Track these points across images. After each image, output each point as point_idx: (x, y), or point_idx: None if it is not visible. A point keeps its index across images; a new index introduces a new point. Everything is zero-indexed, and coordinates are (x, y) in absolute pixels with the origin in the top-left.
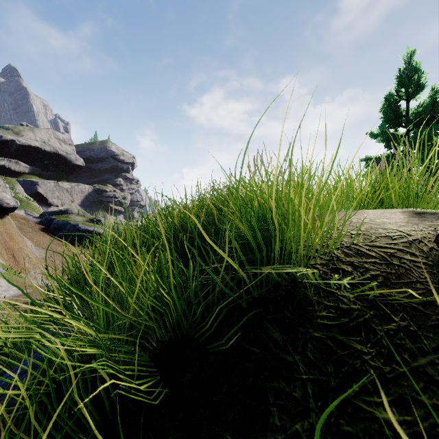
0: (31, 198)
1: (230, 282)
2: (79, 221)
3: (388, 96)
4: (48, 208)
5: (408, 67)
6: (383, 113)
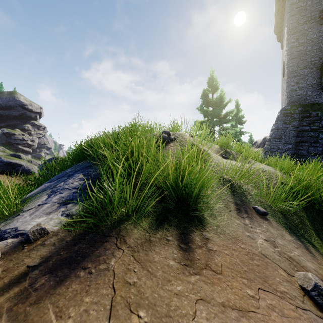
0: None
1: None
2: (2, 155)
3: (205, 91)
4: None
5: (213, 78)
6: (203, 99)
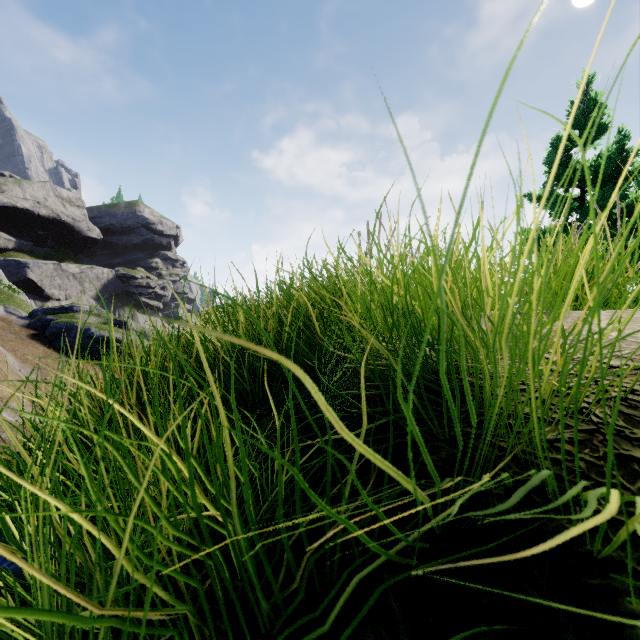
0: (16, 288)
1: (392, 530)
2: (92, 323)
3: (555, 140)
4: (44, 303)
5: (583, 99)
6: (549, 165)
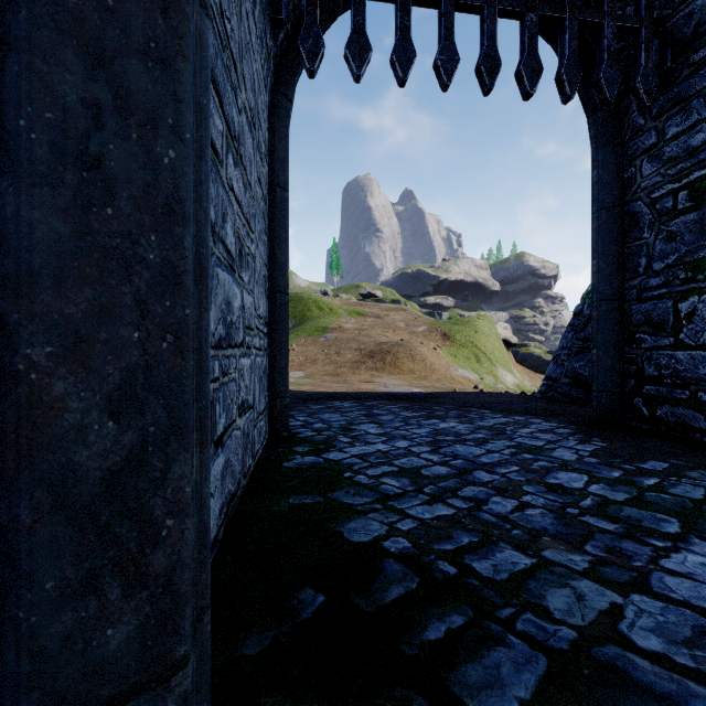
0: None
1: None
2: (541, 353)
3: None
4: None
5: None
6: None
